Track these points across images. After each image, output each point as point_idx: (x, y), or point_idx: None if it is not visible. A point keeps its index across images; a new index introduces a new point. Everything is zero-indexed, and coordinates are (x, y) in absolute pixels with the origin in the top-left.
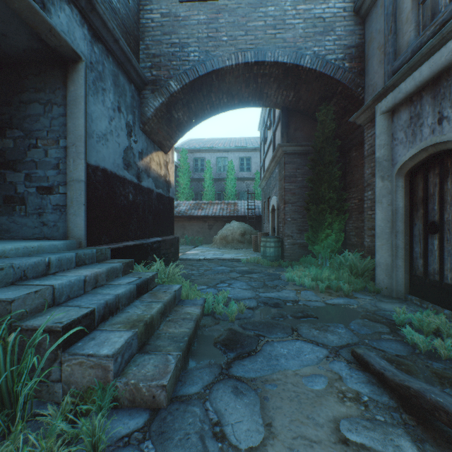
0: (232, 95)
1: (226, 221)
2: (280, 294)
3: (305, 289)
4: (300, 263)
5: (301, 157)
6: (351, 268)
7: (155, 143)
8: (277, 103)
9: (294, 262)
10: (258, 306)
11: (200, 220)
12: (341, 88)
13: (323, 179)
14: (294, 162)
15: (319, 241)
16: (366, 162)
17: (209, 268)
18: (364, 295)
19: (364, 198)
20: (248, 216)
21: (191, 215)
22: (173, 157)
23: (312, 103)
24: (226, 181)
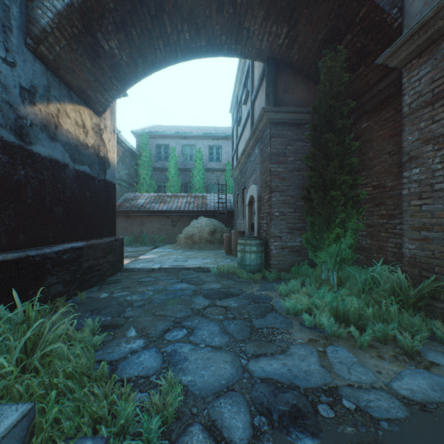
0: (196, 27)
1: (193, 217)
2: (291, 366)
3: (327, 339)
4: (292, 274)
5: (293, 128)
6: (392, 293)
7: (72, 89)
8: (262, 50)
9: (284, 272)
10: (257, 437)
11: (162, 216)
12: (365, 10)
13: (331, 153)
14: (283, 135)
15: (325, 246)
16: (406, 123)
17: (162, 286)
18: (443, 355)
19: (403, 181)
20: (218, 211)
21: (151, 209)
22: (114, 126)
23: (312, 47)
24: (193, 172)
